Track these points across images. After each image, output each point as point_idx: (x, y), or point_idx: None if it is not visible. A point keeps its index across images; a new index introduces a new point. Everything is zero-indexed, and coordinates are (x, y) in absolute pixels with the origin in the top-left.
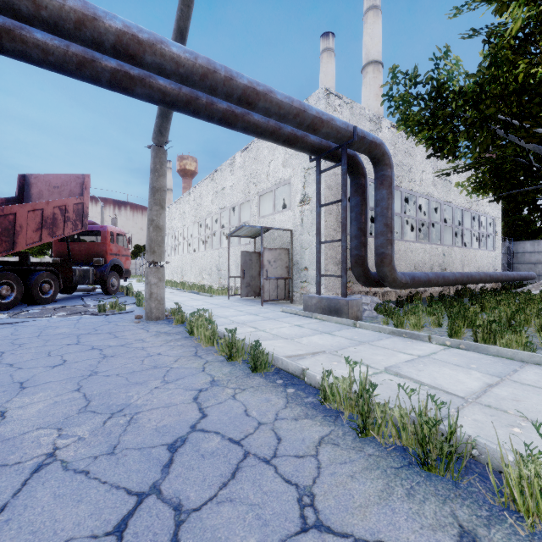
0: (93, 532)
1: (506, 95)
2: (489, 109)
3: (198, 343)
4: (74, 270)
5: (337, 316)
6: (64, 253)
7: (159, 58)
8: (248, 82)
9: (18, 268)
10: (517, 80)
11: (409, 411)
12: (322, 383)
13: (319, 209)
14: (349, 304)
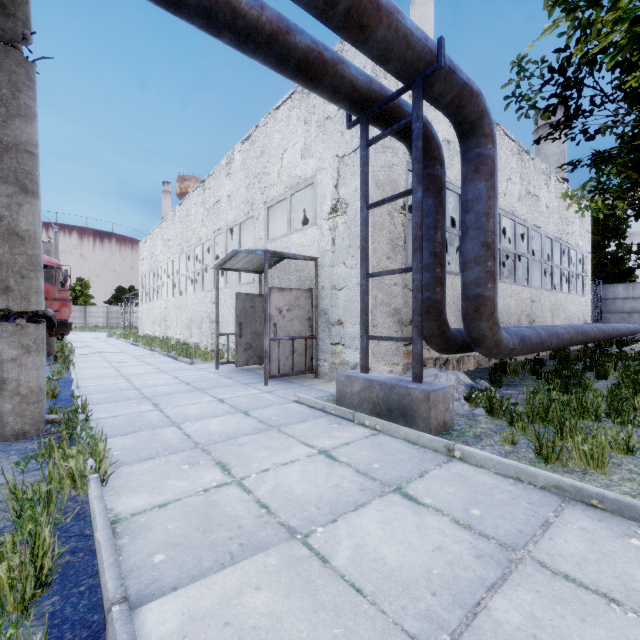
0: None
1: None
2: None
3: None
4: None
5: (404, 421)
6: None
7: None
8: None
9: None
10: None
11: None
12: None
13: (366, 213)
14: (431, 399)
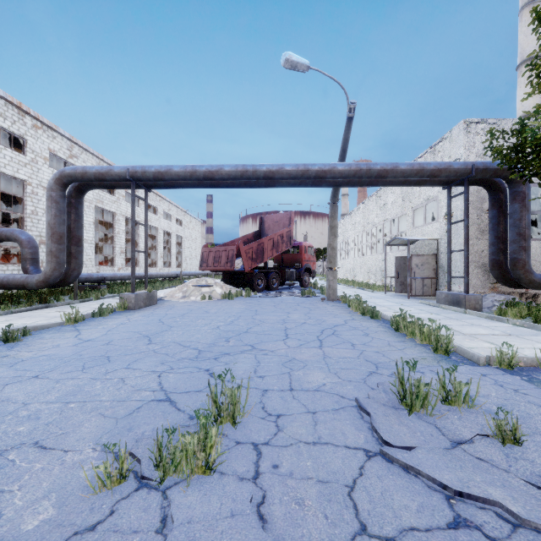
0: (318, 329)
1: None
2: None
3: (352, 310)
4: (286, 271)
5: (458, 307)
6: (279, 261)
7: (333, 175)
8: (380, 167)
9: (264, 270)
10: None
11: (411, 323)
12: (391, 318)
13: (449, 226)
14: (466, 298)
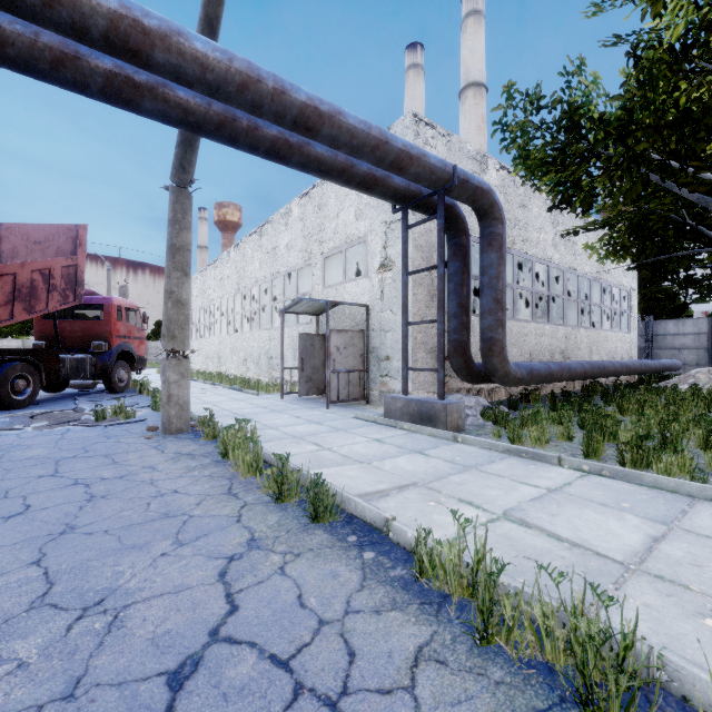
0: None
1: (663, 126)
2: (640, 145)
3: (234, 471)
4: (62, 360)
5: (431, 425)
6: (50, 335)
7: (176, 57)
8: (307, 98)
9: None
10: (678, 105)
11: (556, 607)
12: (417, 549)
13: (406, 278)
14: (447, 409)
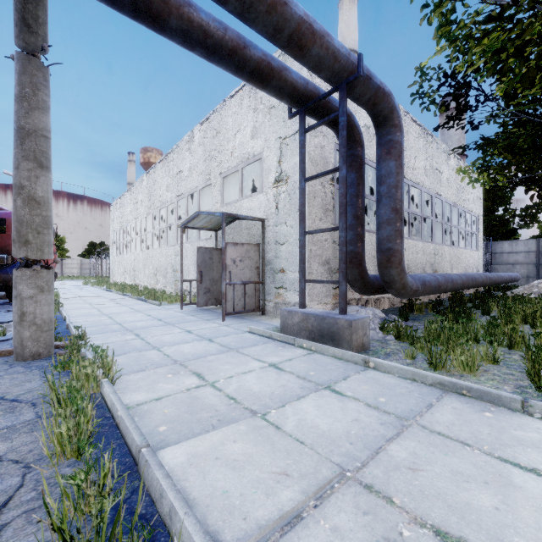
0: None
1: None
2: None
3: (50, 445)
4: None
5: (333, 343)
6: None
7: None
8: None
9: None
10: None
11: None
12: None
13: (304, 184)
14: (352, 326)
